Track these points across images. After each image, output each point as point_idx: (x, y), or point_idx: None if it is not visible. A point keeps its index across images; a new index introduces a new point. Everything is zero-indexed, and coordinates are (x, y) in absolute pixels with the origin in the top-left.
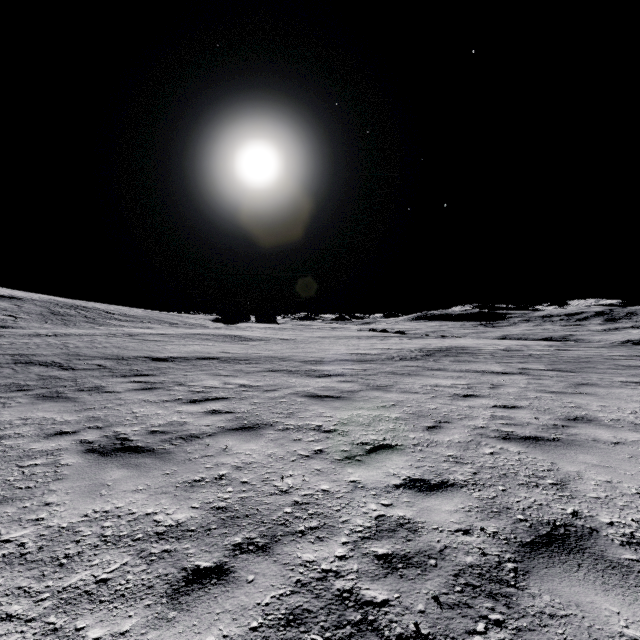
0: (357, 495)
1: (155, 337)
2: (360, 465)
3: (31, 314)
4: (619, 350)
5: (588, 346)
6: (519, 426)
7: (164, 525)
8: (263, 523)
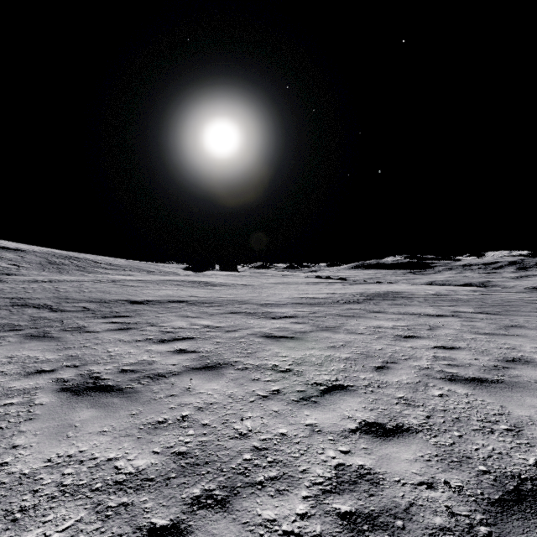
0: (315, 440)
1: (134, 283)
2: (316, 407)
3: (32, 263)
4: (536, 295)
5: (508, 291)
6: (462, 367)
7: (124, 473)
8: (222, 472)
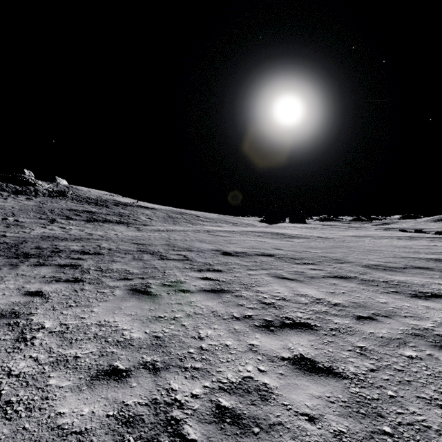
0: None
1: (223, 233)
2: None
3: (159, 217)
4: None
5: None
6: None
7: None
8: None
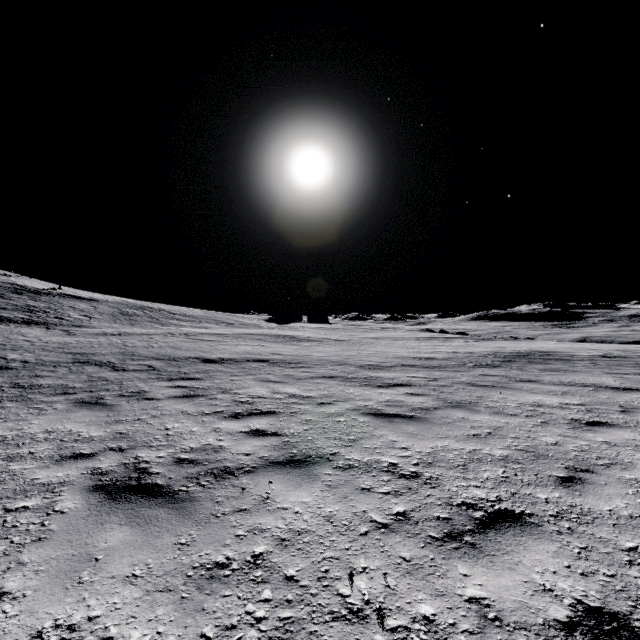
0: None
1: (209, 337)
2: (476, 557)
3: (104, 314)
4: None
5: None
6: None
7: None
8: None
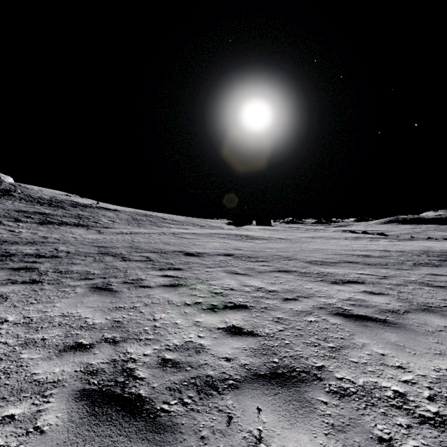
0: None
1: (189, 235)
2: None
3: (122, 220)
4: None
5: None
6: None
7: None
8: None
